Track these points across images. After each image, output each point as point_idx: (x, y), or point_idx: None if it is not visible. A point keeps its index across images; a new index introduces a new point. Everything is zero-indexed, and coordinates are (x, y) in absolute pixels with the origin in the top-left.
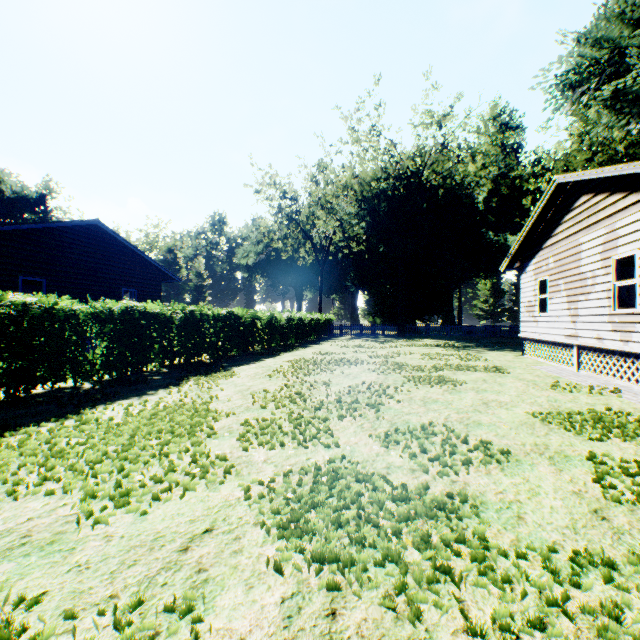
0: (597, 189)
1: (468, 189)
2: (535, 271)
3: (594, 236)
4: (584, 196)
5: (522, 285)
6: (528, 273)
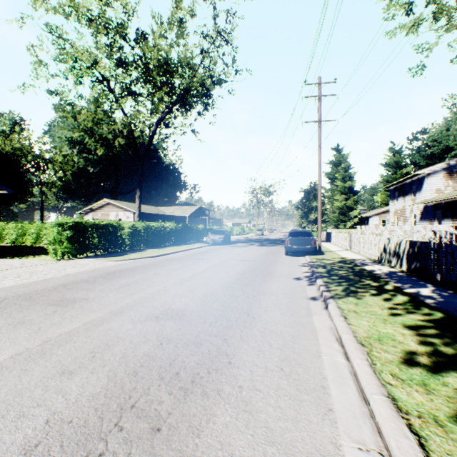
0: (115, 205)
1: (21, 163)
2: (93, 216)
3: (114, 213)
4: (111, 205)
5: (86, 219)
6: (90, 216)
